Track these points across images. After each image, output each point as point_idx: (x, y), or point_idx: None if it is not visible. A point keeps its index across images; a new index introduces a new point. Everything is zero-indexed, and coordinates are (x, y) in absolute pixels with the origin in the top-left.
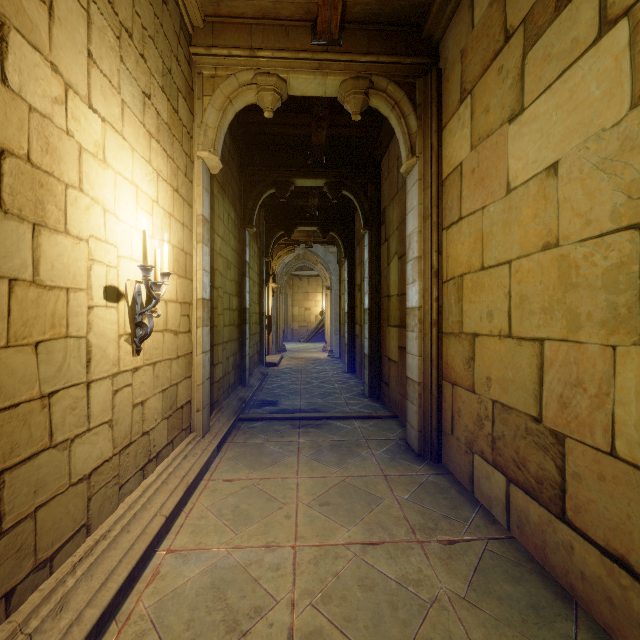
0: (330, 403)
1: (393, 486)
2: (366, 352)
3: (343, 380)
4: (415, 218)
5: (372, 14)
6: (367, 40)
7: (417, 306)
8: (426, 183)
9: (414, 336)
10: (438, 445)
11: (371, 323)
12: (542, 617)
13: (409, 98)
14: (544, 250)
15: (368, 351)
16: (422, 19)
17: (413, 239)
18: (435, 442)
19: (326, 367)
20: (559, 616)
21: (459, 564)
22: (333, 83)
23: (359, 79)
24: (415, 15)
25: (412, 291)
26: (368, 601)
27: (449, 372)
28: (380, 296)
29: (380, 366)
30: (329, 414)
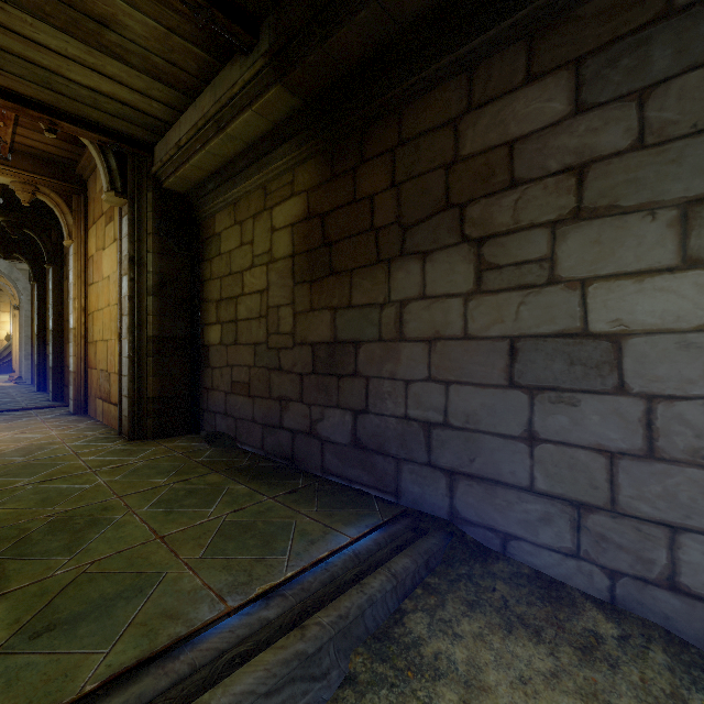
0: (9, 406)
1: (47, 423)
2: (51, 365)
3: (29, 396)
4: (73, 275)
5: (36, 153)
6: (33, 164)
7: (73, 327)
8: (79, 257)
9: (72, 345)
10: (86, 405)
11: (55, 341)
12: (94, 431)
13: (68, 204)
14: (108, 306)
15: (52, 364)
16: (74, 166)
17: (72, 287)
18: (84, 403)
19: (10, 390)
20: (101, 430)
21: (68, 430)
22: (5, 179)
23: (27, 185)
24: (68, 163)
25: (72, 318)
26: (14, 439)
27: (91, 363)
28: (64, 320)
29: (64, 375)
30: (5, 409)
